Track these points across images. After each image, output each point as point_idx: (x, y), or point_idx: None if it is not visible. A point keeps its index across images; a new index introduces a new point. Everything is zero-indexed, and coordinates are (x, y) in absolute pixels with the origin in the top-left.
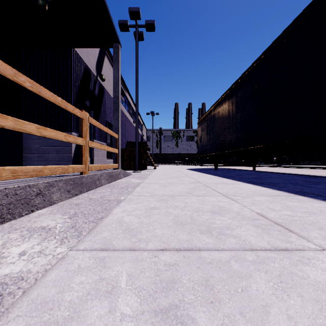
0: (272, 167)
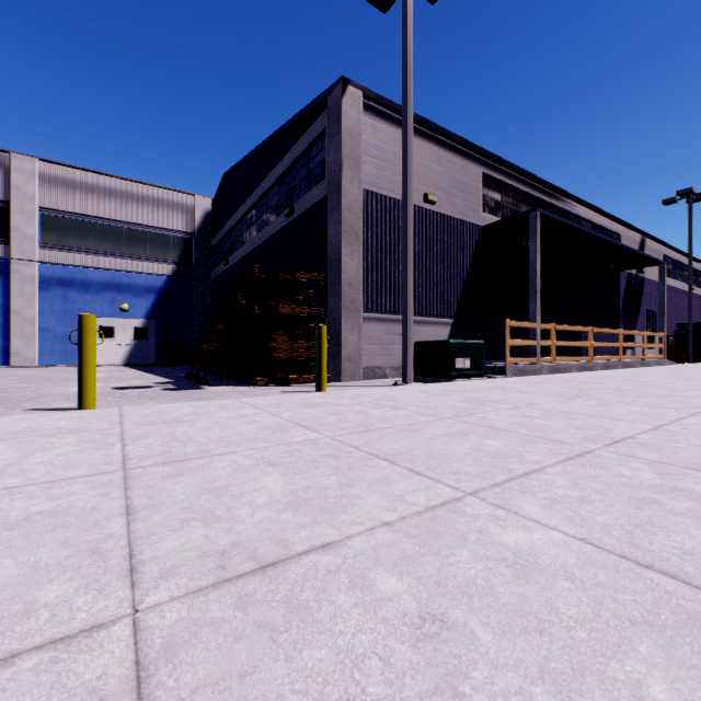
0: None
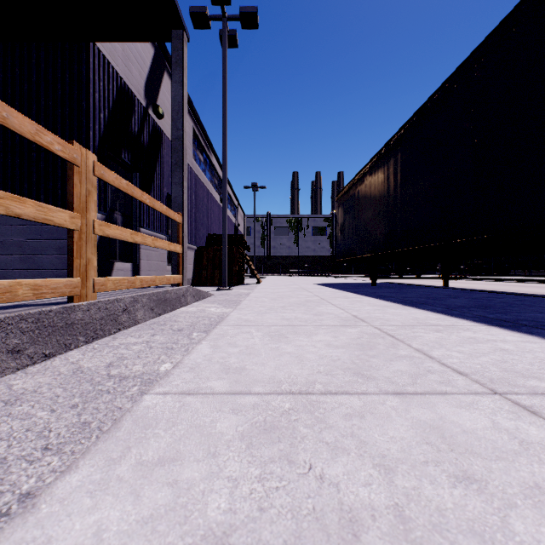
0: (464, 280)
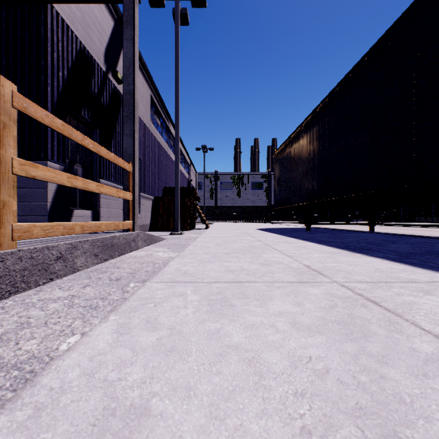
0: (379, 225)
